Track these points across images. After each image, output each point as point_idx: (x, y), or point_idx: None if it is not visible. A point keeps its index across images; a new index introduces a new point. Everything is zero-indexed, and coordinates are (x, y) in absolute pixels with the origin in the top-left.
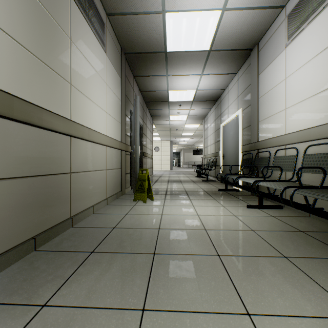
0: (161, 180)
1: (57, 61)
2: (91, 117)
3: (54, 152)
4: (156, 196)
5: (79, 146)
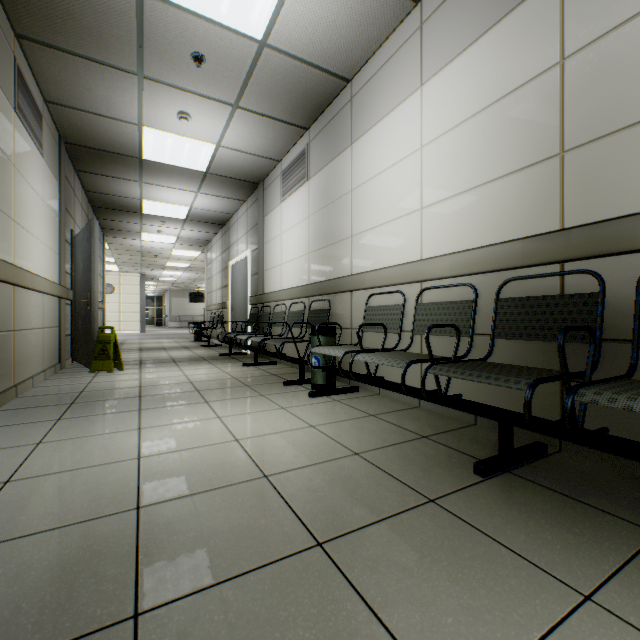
0: (127, 348)
1: (5, 199)
2: (31, 255)
3: (3, 306)
4: (126, 366)
5: (20, 297)
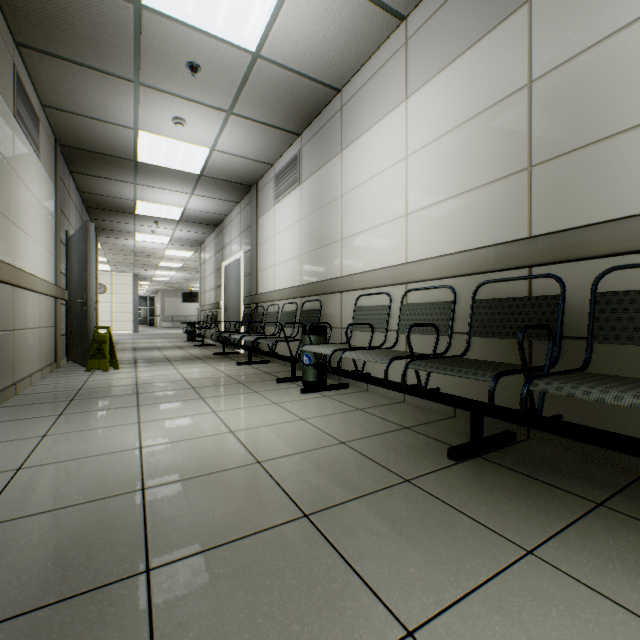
0: (120, 348)
1: (6, 203)
2: (29, 256)
3: (4, 306)
4: (121, 365)
5: (19, 297)
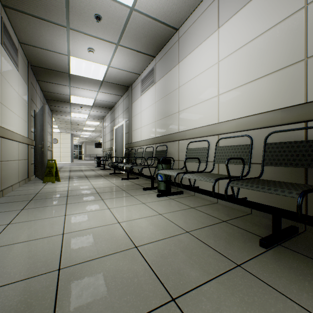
0: (63, 170)
1: None
2: (11, 122)
3: None
4: (62, 179)
5: (5, 144)
